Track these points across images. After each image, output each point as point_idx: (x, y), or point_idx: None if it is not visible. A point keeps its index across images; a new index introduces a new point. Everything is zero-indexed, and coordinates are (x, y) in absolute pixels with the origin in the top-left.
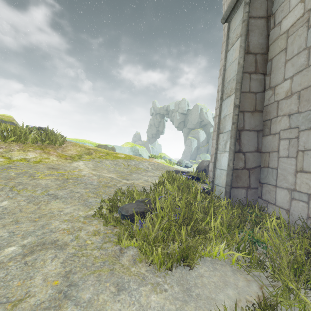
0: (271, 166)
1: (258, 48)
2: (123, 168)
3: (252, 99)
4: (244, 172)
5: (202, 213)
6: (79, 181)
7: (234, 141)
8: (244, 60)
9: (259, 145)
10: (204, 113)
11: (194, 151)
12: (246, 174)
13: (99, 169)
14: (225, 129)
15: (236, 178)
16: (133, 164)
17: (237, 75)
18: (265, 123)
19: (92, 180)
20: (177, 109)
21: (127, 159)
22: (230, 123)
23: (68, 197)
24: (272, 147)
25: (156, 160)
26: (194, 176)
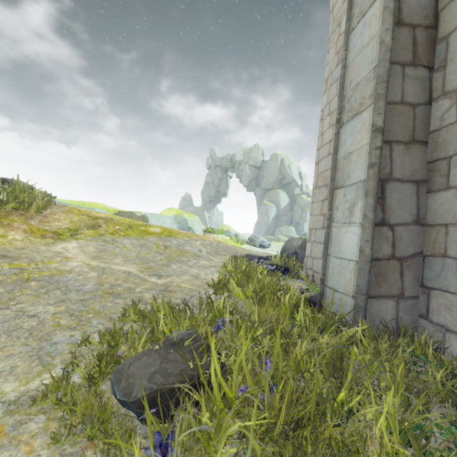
0: (454, 254)
1: (418, 16)
2: (155, 253)
3: (408, 118)
4: (391, 266)
5: (327, 378)
6: (53, 286)
7: (375, 202)
8: (392, 38)
9: (421, 210)
10: (286, 167)
11: (271, 223)
12: (395, 270)
13: (107, 255)
14: (349, 179)
15: (377, 278)
16: (174, 246)
17: (378, 66)
18: (434, 166)
19: (84, 279)
20: (246, 159)
21: (164, 236)
22: (362, 166)
23: (3, 330)
24: (456, 214)
25: (215, 236)
26: (280, 265)
